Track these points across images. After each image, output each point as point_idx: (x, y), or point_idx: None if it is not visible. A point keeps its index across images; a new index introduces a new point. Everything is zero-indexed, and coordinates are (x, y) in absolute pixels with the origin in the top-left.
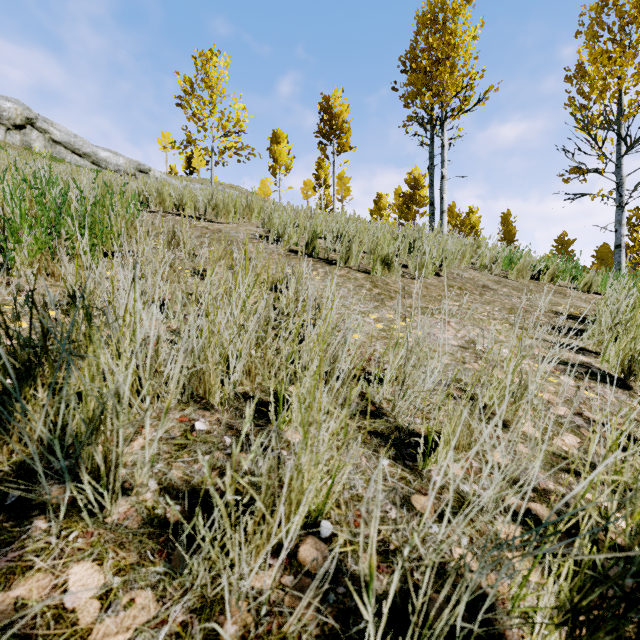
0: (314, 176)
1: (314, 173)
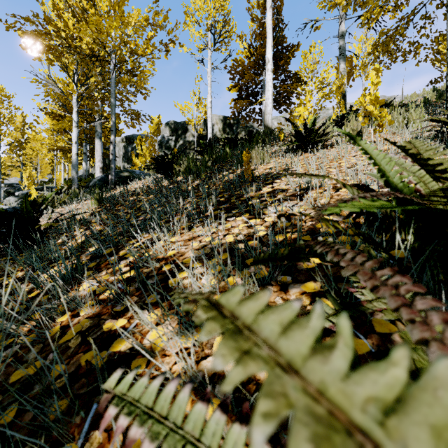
0: None
1: None
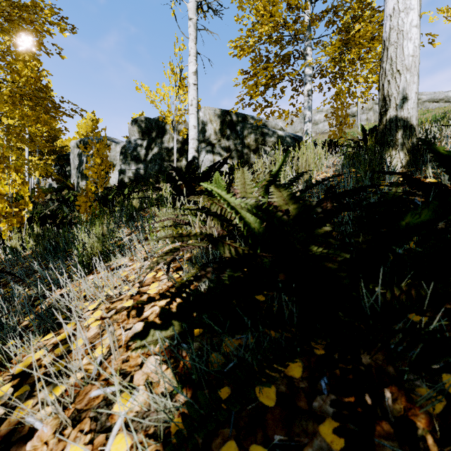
0: None
1: None
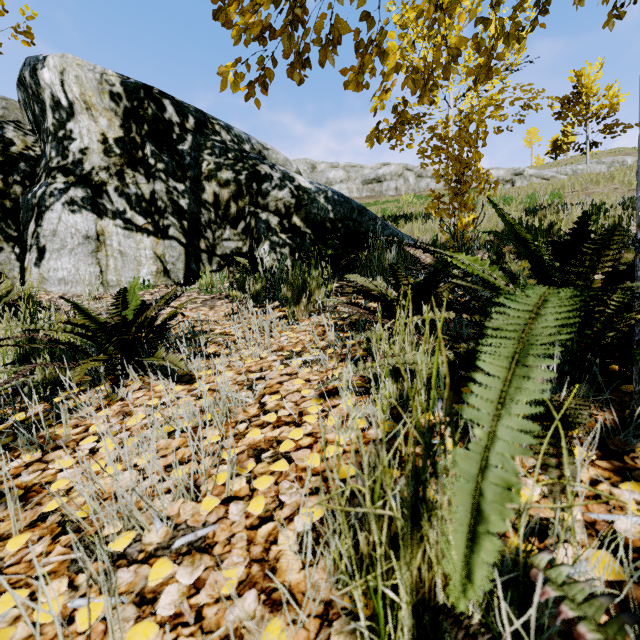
0: None
1: None
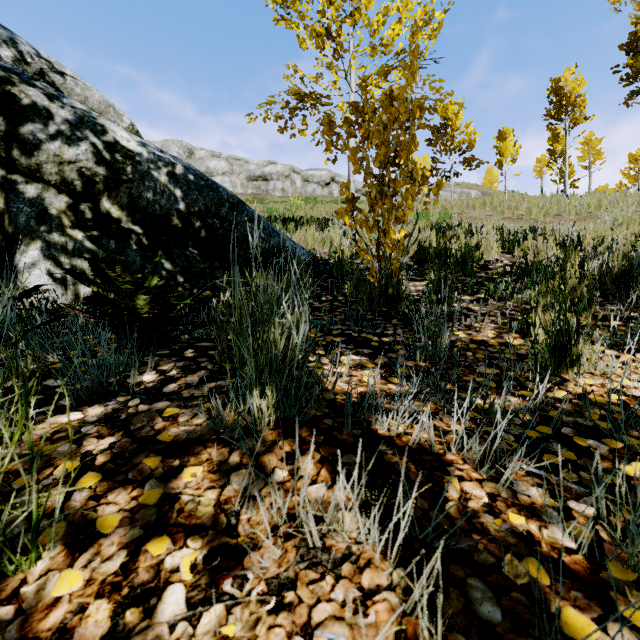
0: (547, 152)
1: (548, 149)
